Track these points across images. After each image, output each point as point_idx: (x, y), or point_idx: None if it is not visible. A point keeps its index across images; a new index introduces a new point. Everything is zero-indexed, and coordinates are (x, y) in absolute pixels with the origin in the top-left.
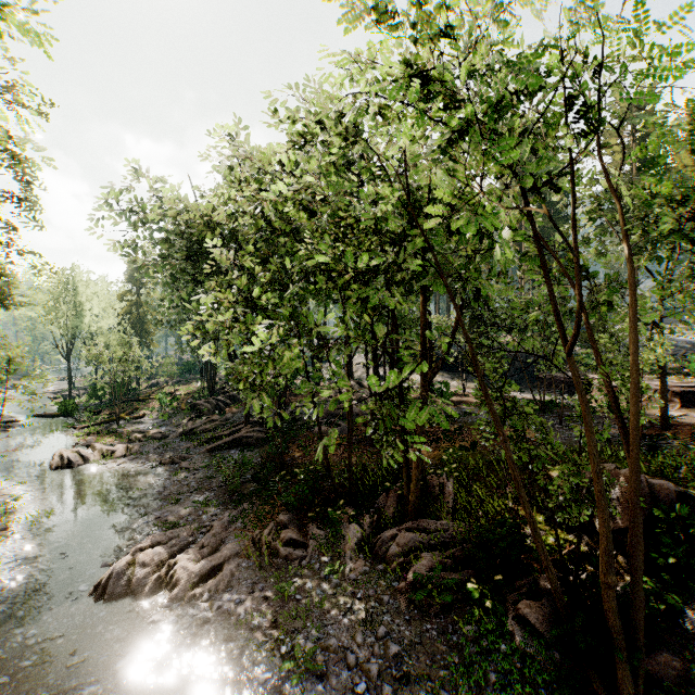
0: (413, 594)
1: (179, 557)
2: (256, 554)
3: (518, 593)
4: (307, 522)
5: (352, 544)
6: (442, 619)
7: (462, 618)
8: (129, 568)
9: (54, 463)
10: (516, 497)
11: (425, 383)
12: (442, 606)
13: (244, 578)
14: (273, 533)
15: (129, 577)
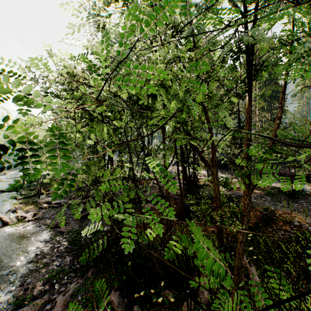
0: None
1: None
2: None
3: None
4: (134, 300)
5: None
6: None
7: None
8: None
9: None
10: None
11: (247, 191)
12: None
13: None
14: None
15: None
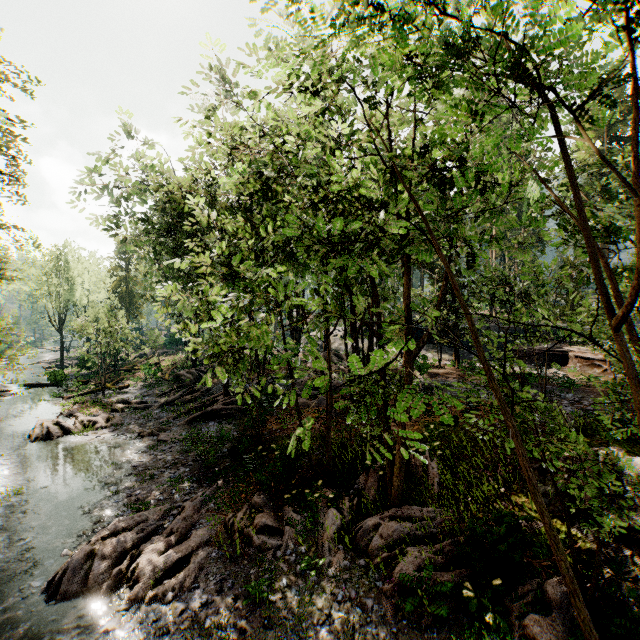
0: (400, 600)
1: (144, 547)
2: (228, 542)
3: (522, 602)
4: (283, 504)
5: (331, 533)
6: (435, 633)
7: (458, 633)
8: (87, 561)
9: (34, 434)
10: (507, 481)
11: (410, 359)
12: (435, 617)
13: (213, 572)
14: (246, 517)
15: (86, 572)
